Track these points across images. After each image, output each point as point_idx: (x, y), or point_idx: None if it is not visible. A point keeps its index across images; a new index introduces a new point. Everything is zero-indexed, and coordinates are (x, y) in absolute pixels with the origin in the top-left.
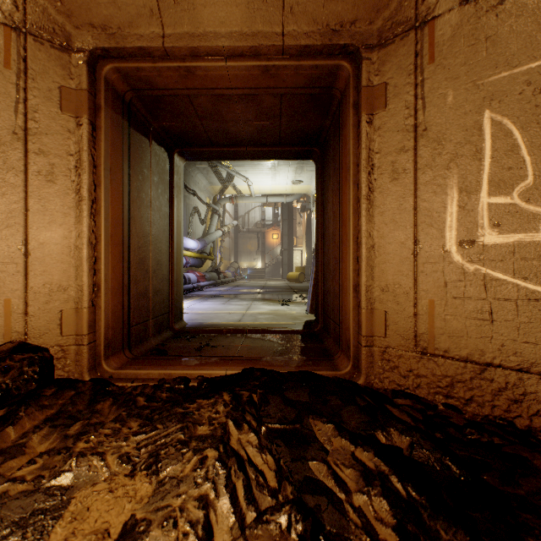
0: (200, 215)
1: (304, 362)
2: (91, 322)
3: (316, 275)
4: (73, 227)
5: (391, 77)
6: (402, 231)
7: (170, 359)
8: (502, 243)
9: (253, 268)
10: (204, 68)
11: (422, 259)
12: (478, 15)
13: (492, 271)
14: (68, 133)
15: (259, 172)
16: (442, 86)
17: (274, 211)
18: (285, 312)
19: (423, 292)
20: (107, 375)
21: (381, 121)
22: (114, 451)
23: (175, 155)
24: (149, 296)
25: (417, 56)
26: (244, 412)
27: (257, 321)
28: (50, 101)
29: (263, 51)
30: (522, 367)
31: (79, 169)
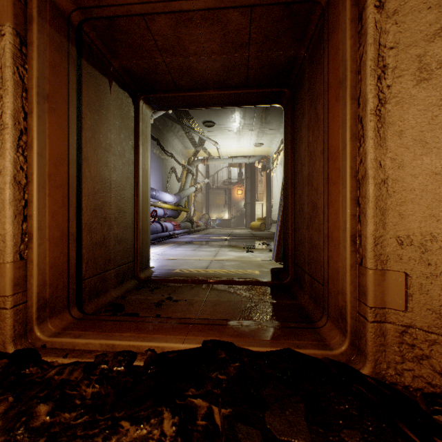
0: (177, 174)
1: (281, 331)
2: (19, 279)
3: (285, 224)
4: None
5: None
6: (438, 155)
7: (120, 321)
8: None
9: (221, 219)
10: None
11: None
12: None
13: None
14: None
15: (226, 136)
16: None
17: (238, 171)
18: (250, 259)
19: None
20: (40, 344)
21: (399, 0)
22: None
23: (140, 102)
24: (108, 245)
25: None
26: None
27: (223, 268)
28: None
29: None
30: None
31: (1, 90)
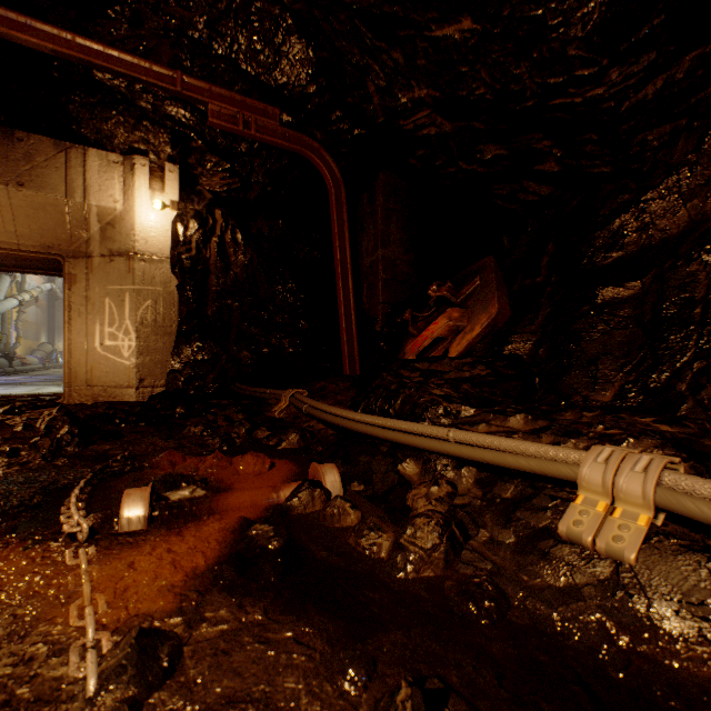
0: None
1: None
2: None
3: None
4: None
5: (79, 273)
6: (83, 338)
7: None
8: (112, 345)
9: None
10: None
11: (89, 349)
12: (106, 263)
13: (109, 354)
14: None
15: None
16: (96, 284)
17: None
18: None
19: (90, 362)
20: None
21: (75, 290)
22: None
23: None
24: None
25: (88, 268)
26: None
27: None
28: None
29: (7, 248)
30: (116, 386)
31: None
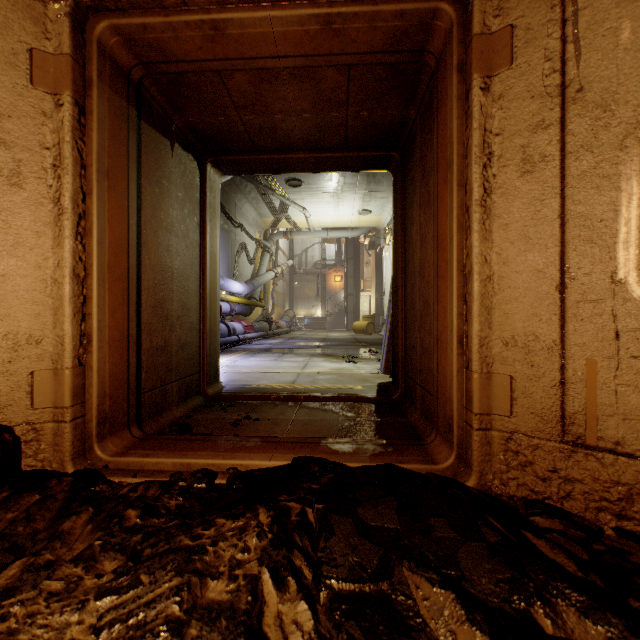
0: (248, 253)
1: (383, 447)
2: (77, 389)
3: (394, 324)
4: (49, 253)
5: (521, 15)
6: (540, 252)
7: (192, 440)
8: None
9: (311, 317)
10: (237, 23)
11: (574, 295)
12: None
13: None
14: (43, 117)
15: (318, 200)
16: (611, 16)
17: (336, 249)
18: (351, 371)
19: (577, 347)
20: (101, 464)
21: (504, 85)
22: (49, 639)
23: (208, 166)
24: (170, 351)
25: None
26: (291, 549)
27: (316, 383)
28: (15, 68)
29: None
30: None
31: (59, 169)
